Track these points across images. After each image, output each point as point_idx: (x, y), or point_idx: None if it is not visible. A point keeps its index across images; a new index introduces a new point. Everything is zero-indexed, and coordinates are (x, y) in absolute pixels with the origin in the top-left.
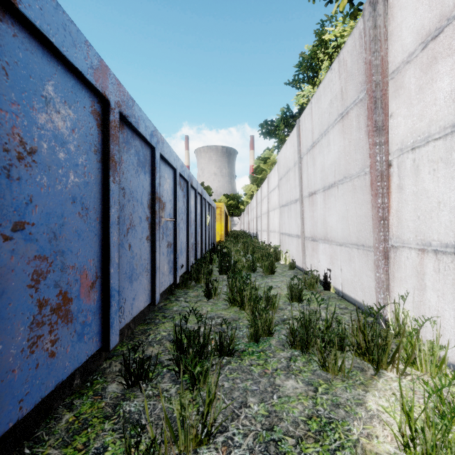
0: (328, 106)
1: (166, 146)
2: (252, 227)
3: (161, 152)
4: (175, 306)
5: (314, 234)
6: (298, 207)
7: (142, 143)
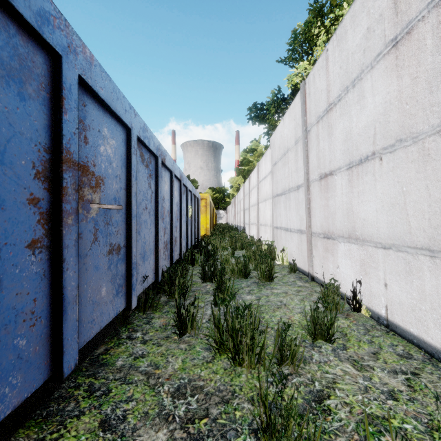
0: (361, 40)
1: (100, 74)
2: (238, 220)
3: (82, 76)
4: (122, 356)
5: (329, 230)
6: (301, 195)
7: (7, 22)
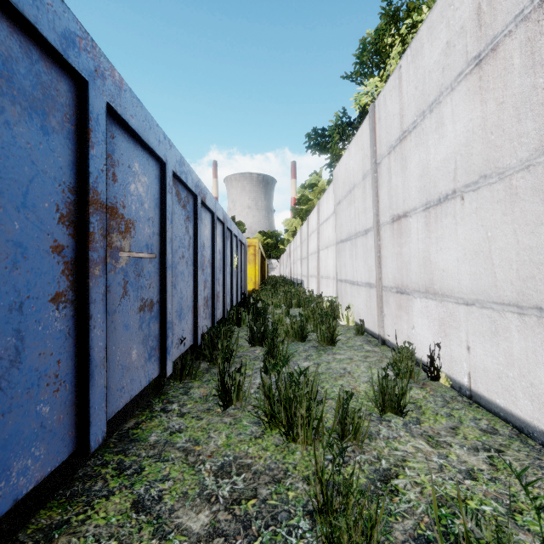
0: (439, 56)
1: (130, 100)
2: (294, 272)
3: (111, 104)
4: (156, 431)
5: (403, 283)
6: (369, 242)
7: (30, 47)
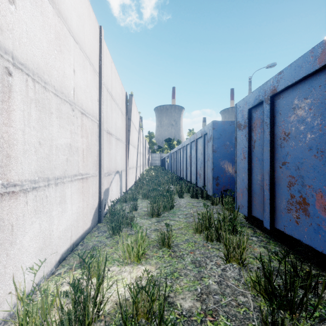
0: None
1: None
2: None
3: None
4: None
5: None
6: None
7: None
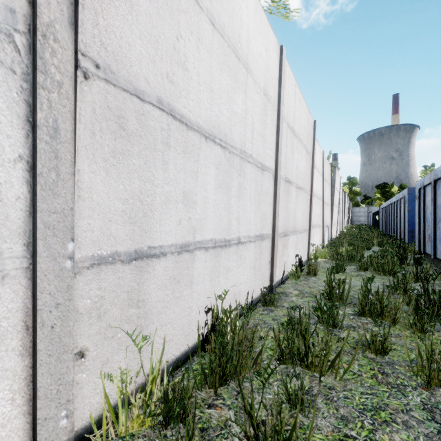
0: (303, 125)
1: None
2: None
3: None
4: None
5: (287, 228)
6: (267, 183)
7: None
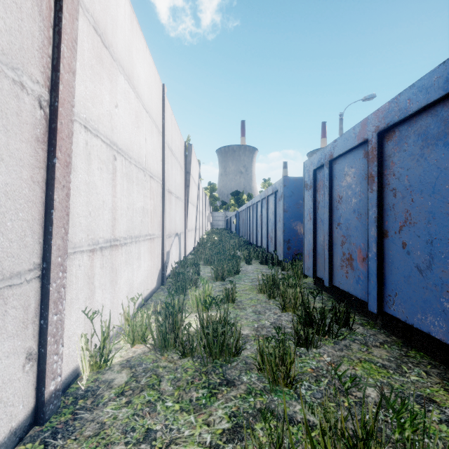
0: None
1: None
2: None
3: None
4: None
5: None
6: None
7: (437, 109)
